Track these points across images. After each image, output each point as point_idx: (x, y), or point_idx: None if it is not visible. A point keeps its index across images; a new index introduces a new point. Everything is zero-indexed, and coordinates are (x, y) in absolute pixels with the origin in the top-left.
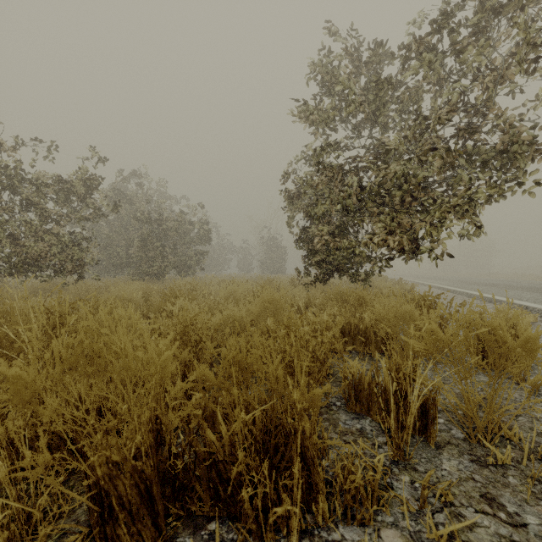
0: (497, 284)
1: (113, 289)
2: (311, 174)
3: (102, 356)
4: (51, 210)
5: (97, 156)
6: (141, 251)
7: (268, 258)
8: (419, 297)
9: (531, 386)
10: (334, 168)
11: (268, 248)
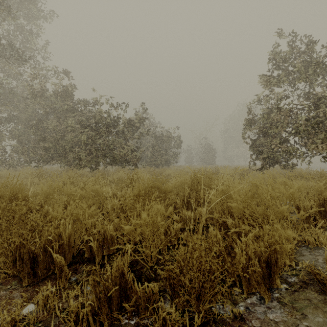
0: None
1: (166, 171)
2: (262, 111)
3: (291, 185)
4: (127, 135)
5: (143, 107)
6: (151, 153)
7: (206, 156)
8: None
9: None
10: (285, 110)
11: (205, 150)
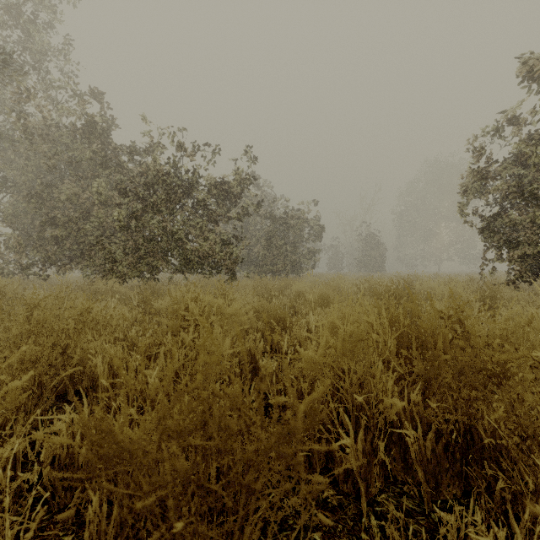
0: None
1: (294, 286)
2: (525, 144)
3: None
4: (213, 210)
5: (247, 156)
6: (265, 250)
7: (366, 256)
8: None
9: None
10: None
11: (365, 245)
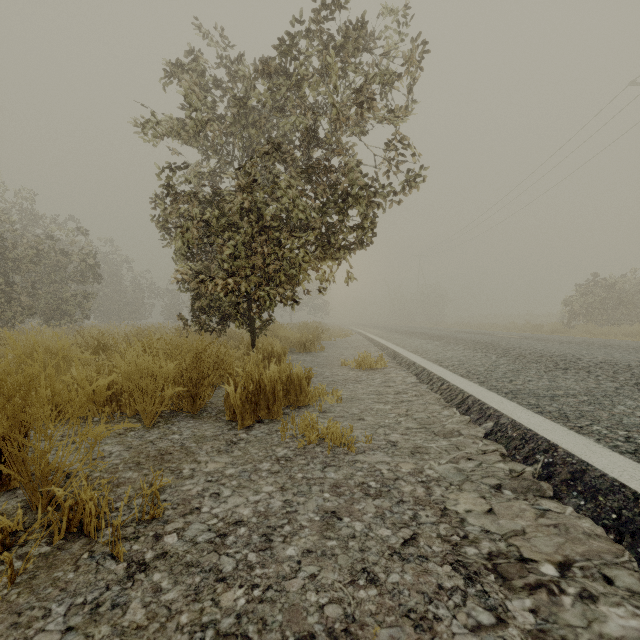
0: (417, 333)
1: None
2: None
3: None
4: None
5: None
6: None
7: None
8: (272, 347)
9: (94, 438)
10: (187, 195)
11: None
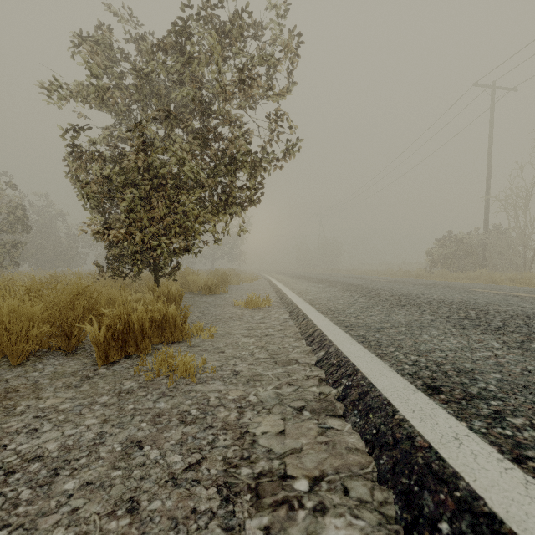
0: (311, 277)
1: None
2: None
3: None
4: None
5: None
6: None
7: None
8: (168, 290)
9: None
10: (92, 154)
11: None
